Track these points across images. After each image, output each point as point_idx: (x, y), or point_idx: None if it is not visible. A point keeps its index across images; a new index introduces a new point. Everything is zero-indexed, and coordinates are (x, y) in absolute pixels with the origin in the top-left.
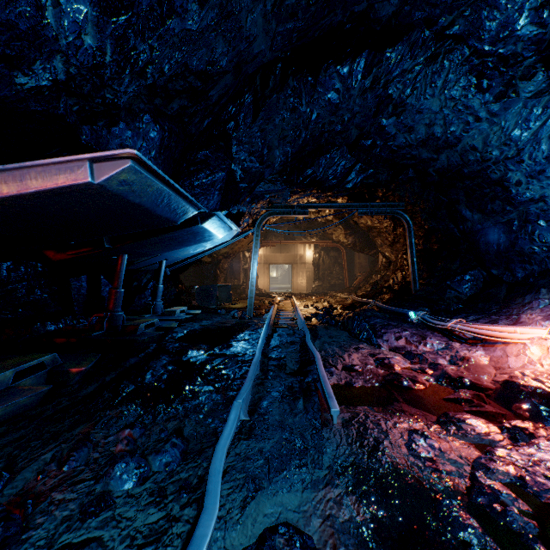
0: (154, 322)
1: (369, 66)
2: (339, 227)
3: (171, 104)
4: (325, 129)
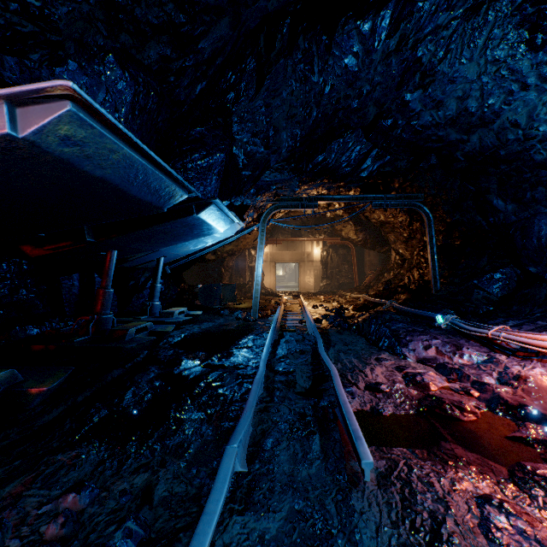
0: (147, 326)
1: (395, 21)
2: (348, 223)
3: (147, 50)
4: (339, 105)
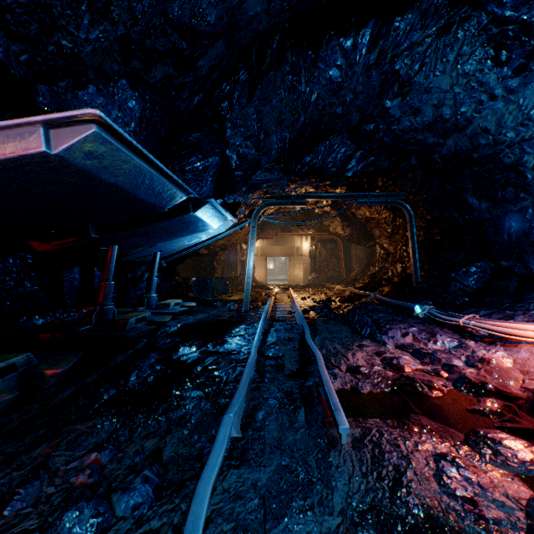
0: (145, 316)
1: (374, 38)
2: (336, 218)
3: (153, 71)
4: (325, 112)
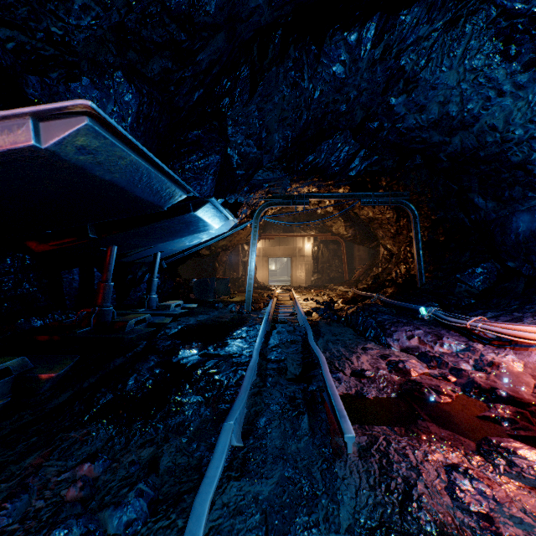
0: (145, 318)
1: (380, 32)
2: (338, 219)
3: (151, 64)
4: (328, 109)
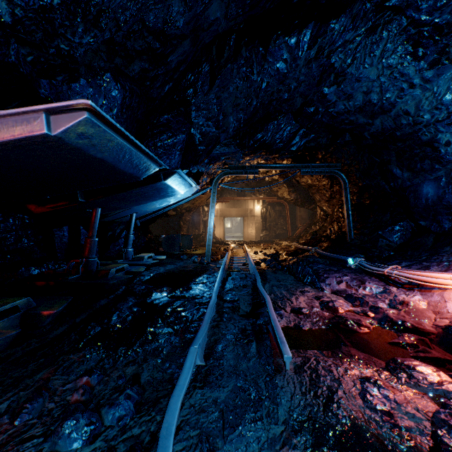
0: (124, 267)
1: (314, 37)
2: (283, 185)
3: (132, 66)
4: (273, 97)
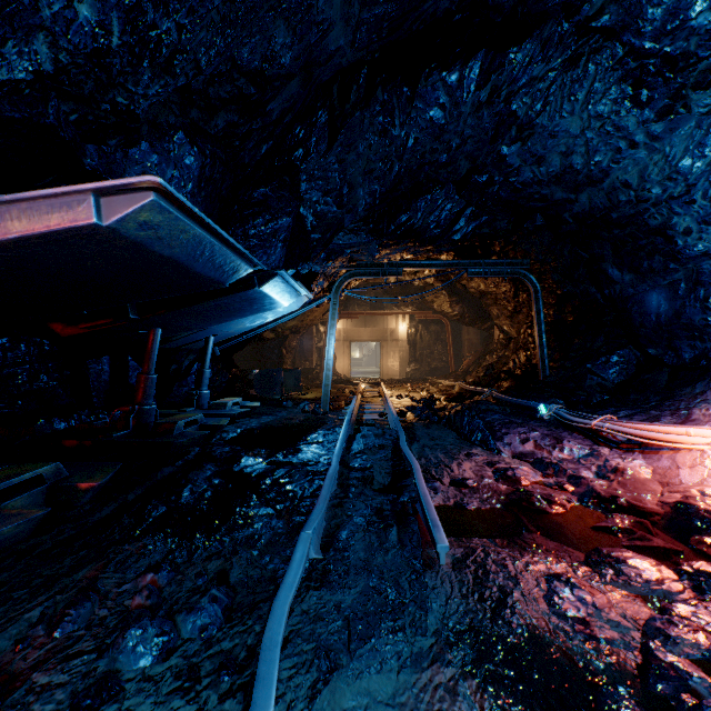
0: (197, 419)
1: (485, 72)
2: (442, 292)
3: (214, 119)
4: (425, 160)
